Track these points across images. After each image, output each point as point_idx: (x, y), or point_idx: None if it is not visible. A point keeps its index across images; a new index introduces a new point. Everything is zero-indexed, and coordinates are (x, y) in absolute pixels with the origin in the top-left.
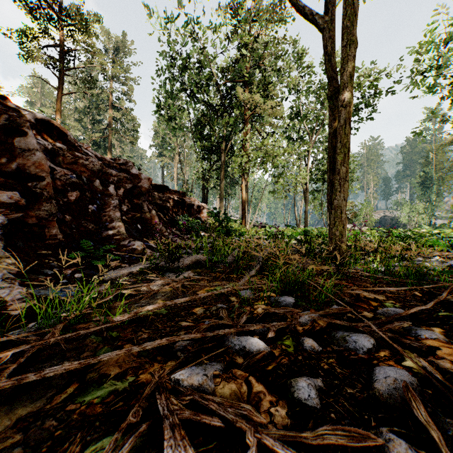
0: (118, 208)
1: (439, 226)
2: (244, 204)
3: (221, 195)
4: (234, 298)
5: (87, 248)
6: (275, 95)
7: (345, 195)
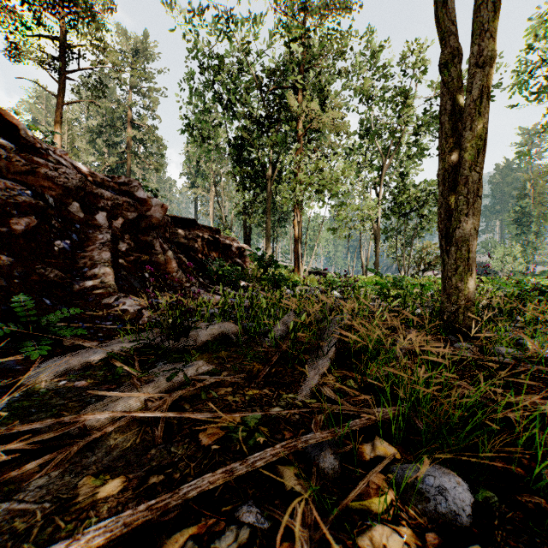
0: (109, 246)
1: (540, 273)
2: (297, 246)
3: (267, 234)
4: (292, 475)
5: (22, 314)
6: (337, 105)
7: (475, 220)
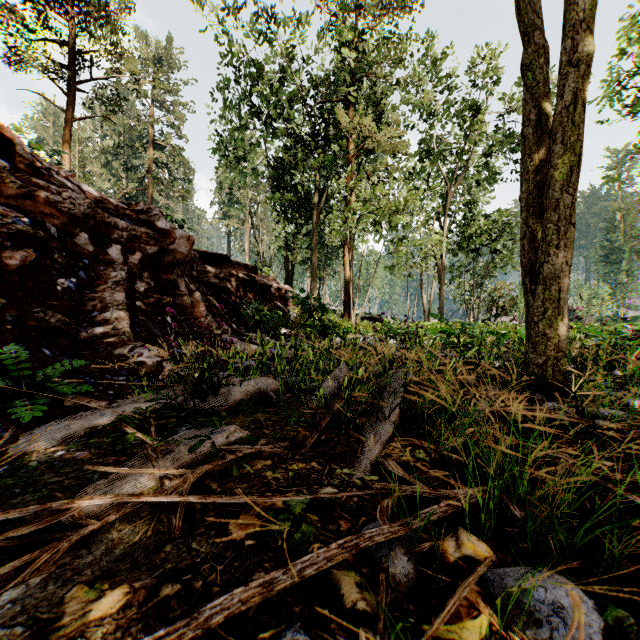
0: (124, 285)
1: (631, 319)
2: (348, 287)
3: (313, 273)
4: (353, 585)
5: (14, 367)
6: (395, 122)
7: (568, 253)
